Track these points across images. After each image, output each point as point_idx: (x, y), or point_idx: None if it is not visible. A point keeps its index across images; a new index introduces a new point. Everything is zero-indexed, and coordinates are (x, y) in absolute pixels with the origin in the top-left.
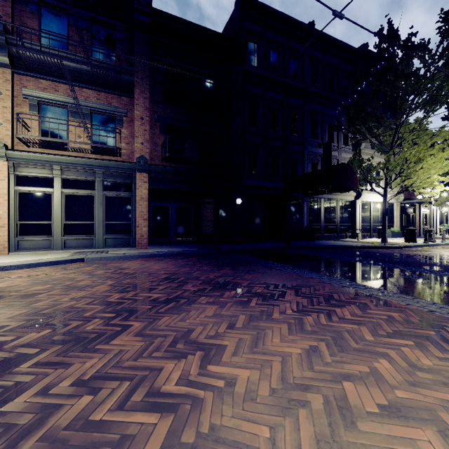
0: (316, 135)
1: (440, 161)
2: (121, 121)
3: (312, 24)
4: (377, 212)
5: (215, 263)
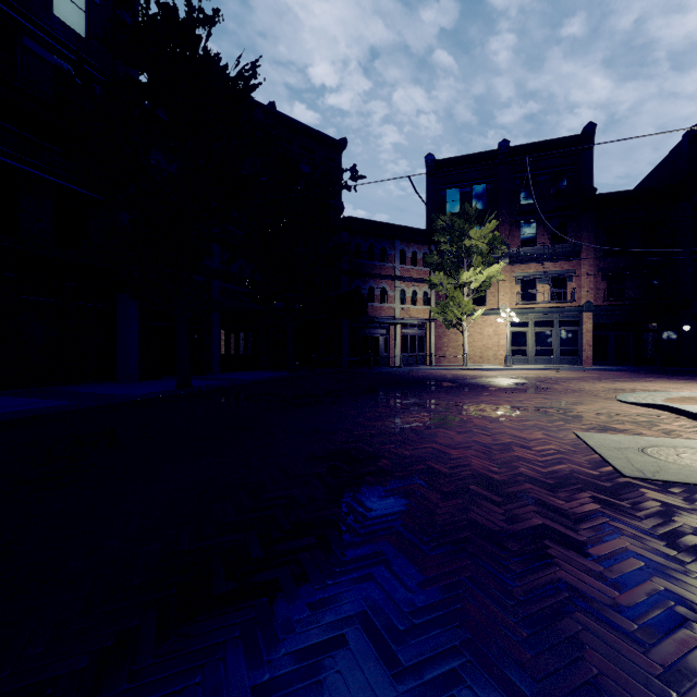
0: None
1: None
2: (571, 278)
3: None
4: None
5: (656, 374)
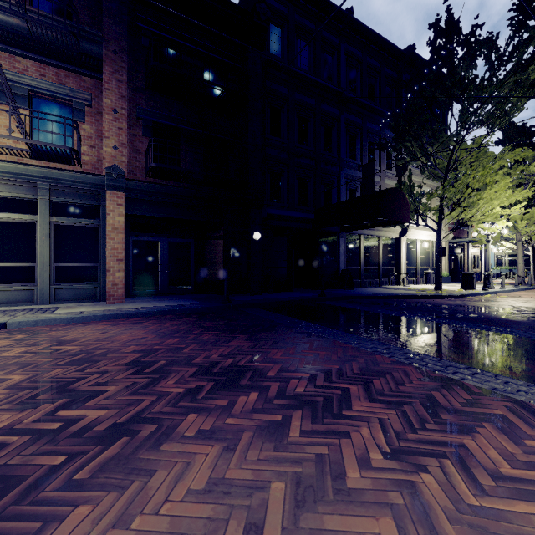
0: (355, 155)
1: (504, 189)
2: (82, 113)
3: (351, 12)
4: (423, 252)
5: (223, 327)
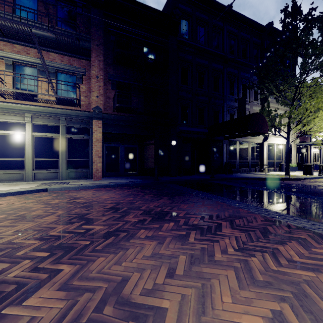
0: (233, 92)
1: None
2: (81, 79)
3: (230, 6)
4: (279, 151)
5: (155, 193)
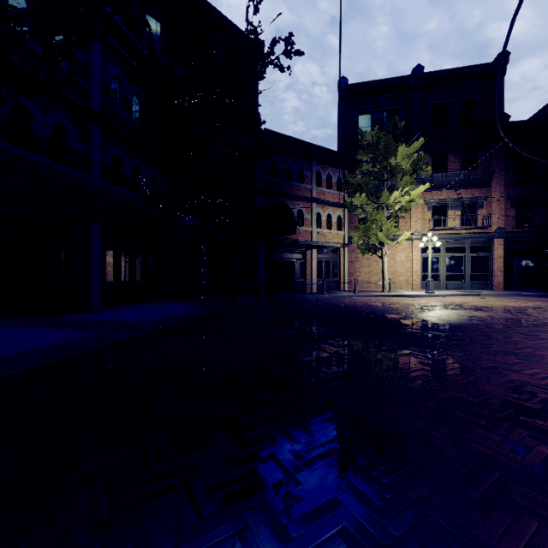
0: None
1: None
2: (481, 205)
3: None
4: None
5: None
